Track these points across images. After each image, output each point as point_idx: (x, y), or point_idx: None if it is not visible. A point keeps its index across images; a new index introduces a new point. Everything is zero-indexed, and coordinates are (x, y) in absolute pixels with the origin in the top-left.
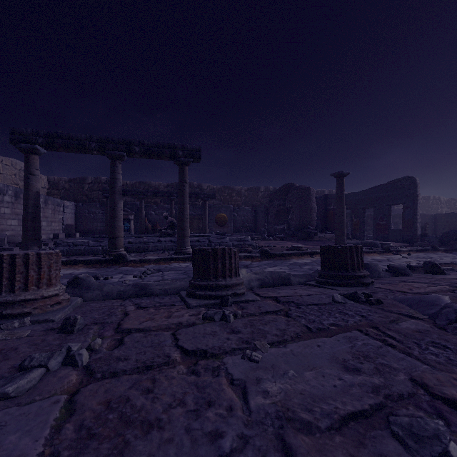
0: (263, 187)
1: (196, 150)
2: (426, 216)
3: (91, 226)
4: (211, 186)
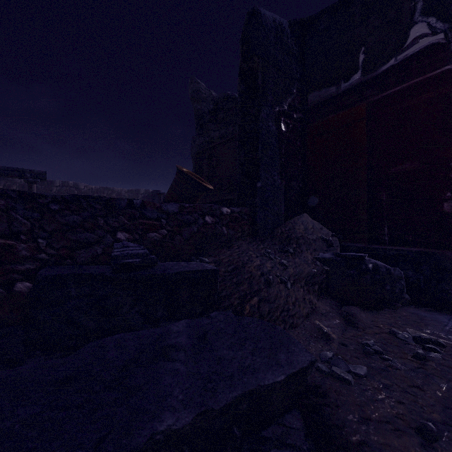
0: (144, 190)
1: (42, 174)
2: None
3: None
4: (89, 186)
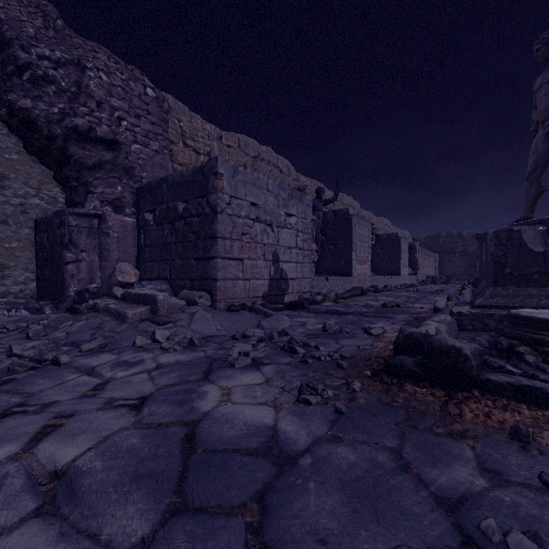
0: None
1: None
2: None
3: (450, 271)
4: None
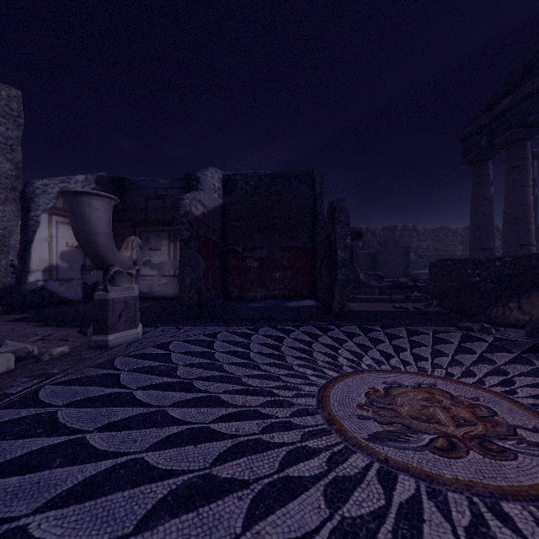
0: None
1: None
2: (360, 255)
3: None
4: None
